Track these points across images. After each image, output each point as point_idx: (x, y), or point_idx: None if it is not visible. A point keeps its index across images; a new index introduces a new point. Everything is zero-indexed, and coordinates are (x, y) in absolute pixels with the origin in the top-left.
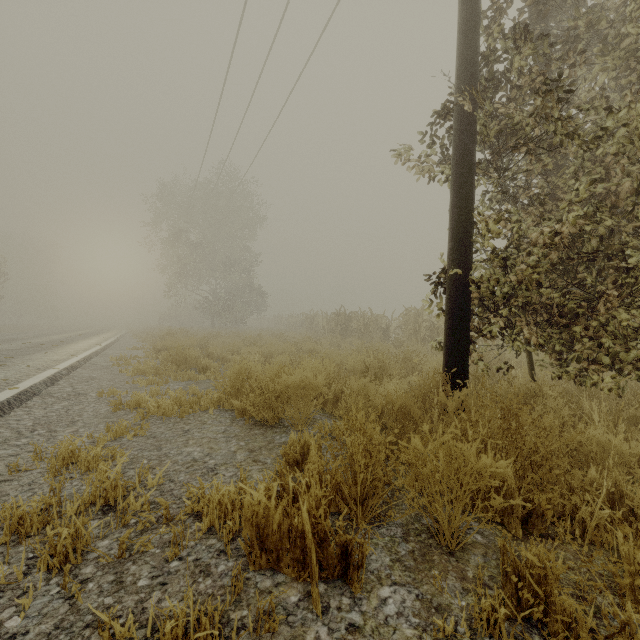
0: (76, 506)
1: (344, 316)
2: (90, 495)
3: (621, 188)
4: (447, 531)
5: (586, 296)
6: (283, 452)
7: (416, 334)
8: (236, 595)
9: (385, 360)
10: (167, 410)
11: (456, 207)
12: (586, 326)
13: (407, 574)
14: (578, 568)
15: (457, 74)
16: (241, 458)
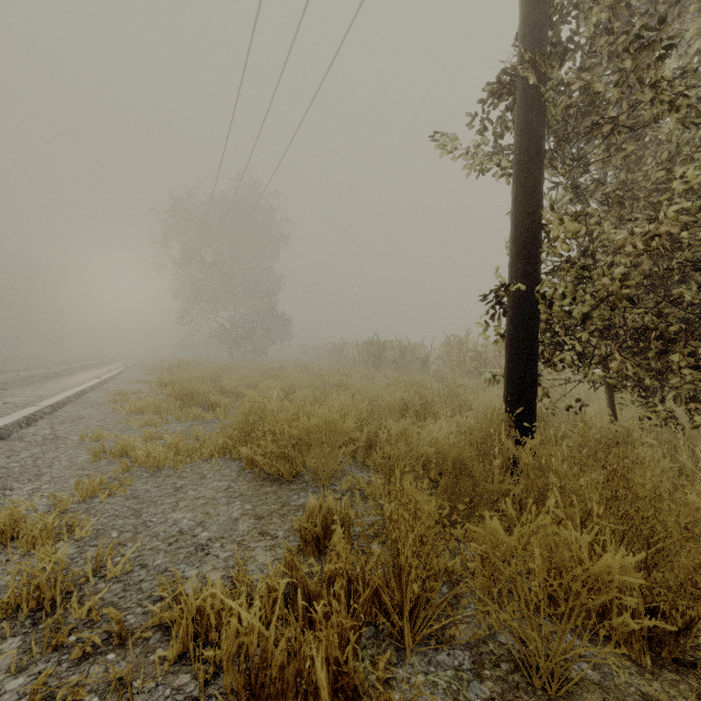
0: None
1: (377, 345)
2: (17, 594)
3: None
4: (544, 666)
5: (685, 317)
6: (298, 525)
7: (460, 365)
8: None
9: (428, 396)
10: (158, 460)
11: (520, 205)
12: (687, 354)
13: None
14: None
15: (521, 39)
16: (244, 529)
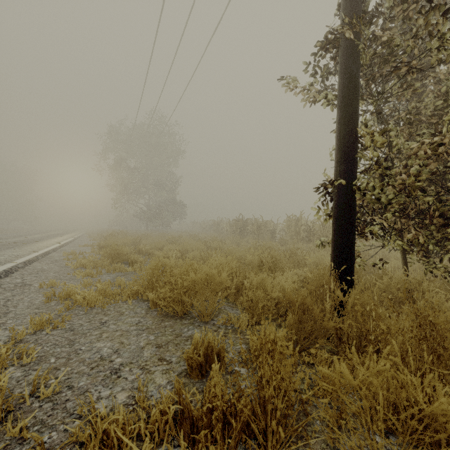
0: None
1: (242, 222)
2: None
3: None
4: None
5: None
6: (186, 356)
7: (296, 235)
8: None
9: (277, 256)
10: (91, 301)
11: (343, 124)
12: None
13: None
14: None
15: (343, 10)
16: (147, 356)
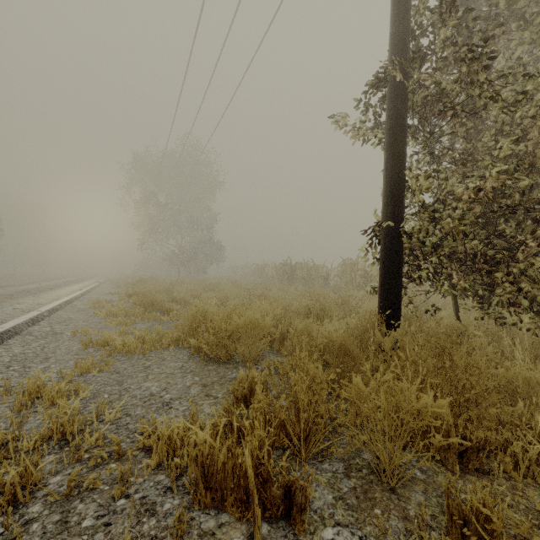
0: (33, 441)
1: (290, 266)
2: (48, 430)
3: (537, 149)
4: (388, 468)
5: (506, 246)
6: (232, 388)
7: (352, 281)
8: (179, 538)
9: (326, 303)
10: (131, 348)
11: (390, 166)
12: (507, 272)
13: (350, 513)
14: (516, 505)
15: (390, 47)
16: (194, 393)
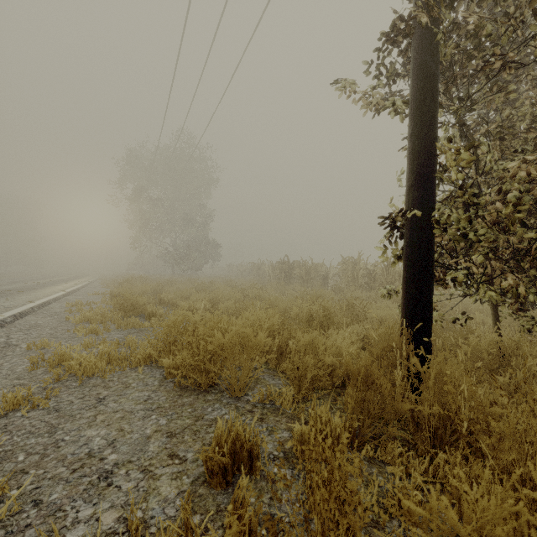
0: None
1: (287, 265)
2: None
3: None
4: None
5: None
6: (204, 456)
7: (354, 281)
8: None
9: (330, 308)
10: (88, 369)
11: (417, 138)
12: None
13: None
14: None
15: None
16: (154, 450)
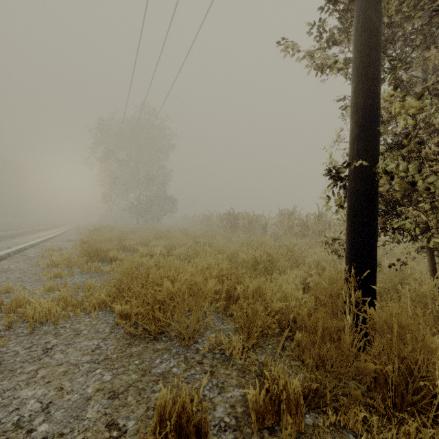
0: None
1: (233, 216)
2: None
3: None
4: None
5: None
6: None
7: (290, 229)
8: None
9: (273, 254)
10: (41, 316)
11: (361, 91)
12: None
13: None
14: None
15: None
16: (91, 417)
